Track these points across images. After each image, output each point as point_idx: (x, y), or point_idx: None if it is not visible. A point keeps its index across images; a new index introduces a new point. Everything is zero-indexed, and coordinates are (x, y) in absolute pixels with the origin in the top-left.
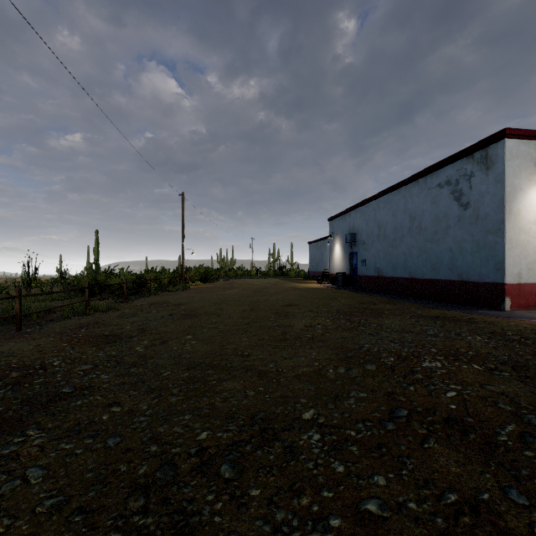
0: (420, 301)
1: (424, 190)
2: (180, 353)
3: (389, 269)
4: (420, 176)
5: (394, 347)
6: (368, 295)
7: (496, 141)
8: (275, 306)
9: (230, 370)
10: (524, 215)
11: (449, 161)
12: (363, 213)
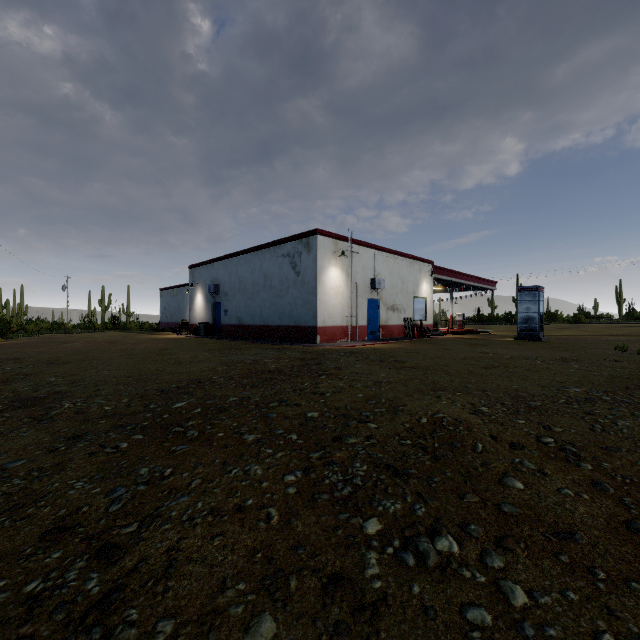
0: (270, 342)
1: (274, 257)
2: (105, 375)
3: (248, 318)
4: (271, 245)
5: (252, 358)
6: (231, 341)
7: (313, 235)
8: (150, 350)
9: (159, 374)
10: (327, 284)
11: (289, 239)
12: (226, 267)
